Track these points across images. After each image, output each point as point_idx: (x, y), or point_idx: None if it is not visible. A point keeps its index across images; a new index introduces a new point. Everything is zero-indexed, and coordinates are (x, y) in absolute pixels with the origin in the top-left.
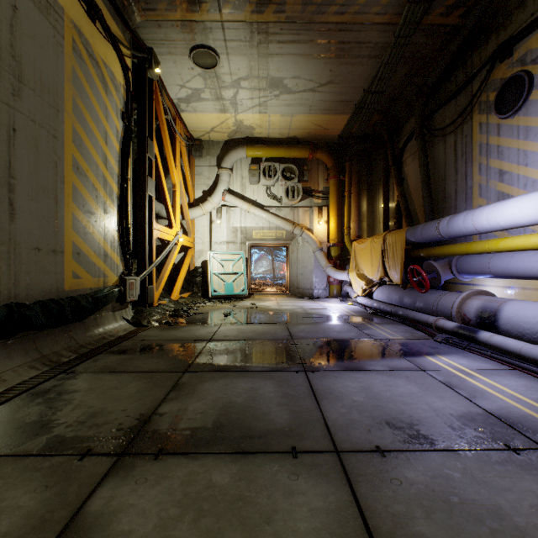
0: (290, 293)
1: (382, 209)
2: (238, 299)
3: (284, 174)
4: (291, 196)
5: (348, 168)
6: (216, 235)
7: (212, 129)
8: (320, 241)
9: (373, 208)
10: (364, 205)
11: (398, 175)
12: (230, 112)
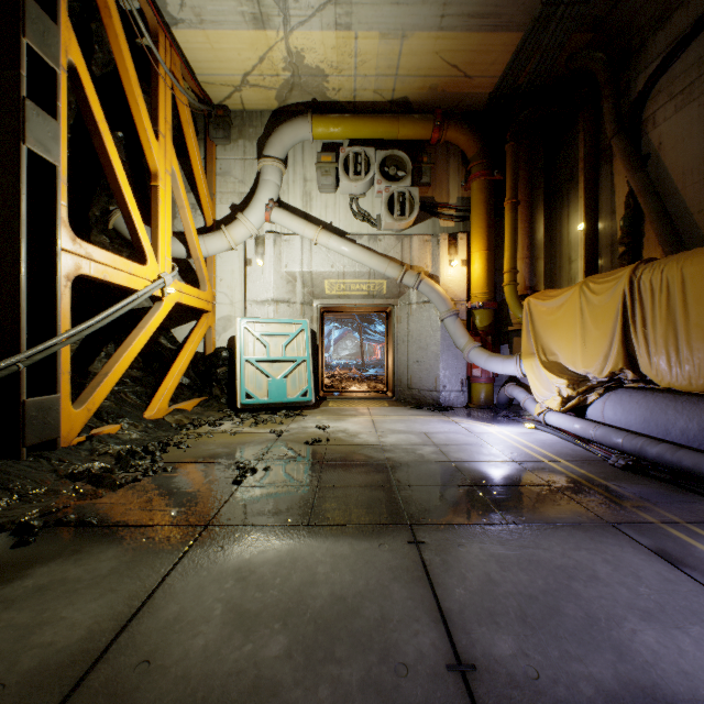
0: (395, 398)
1: (585, 231)
2: (294, 411)
3: (384, 170)
4: (397, 212)
5: (511, 153)
6: (254, 288)
7: (244, 77)
8: (454, 299)
9: (553, 236)
10: (541, 227)
11: (634, 150)
12: (275, 24)
